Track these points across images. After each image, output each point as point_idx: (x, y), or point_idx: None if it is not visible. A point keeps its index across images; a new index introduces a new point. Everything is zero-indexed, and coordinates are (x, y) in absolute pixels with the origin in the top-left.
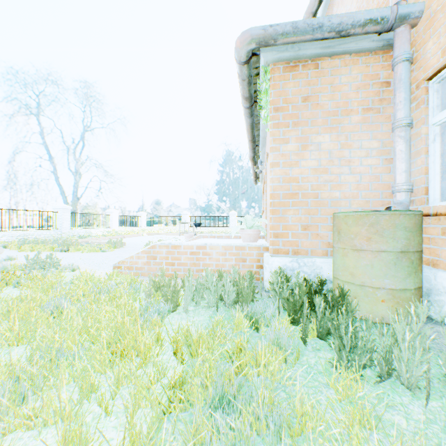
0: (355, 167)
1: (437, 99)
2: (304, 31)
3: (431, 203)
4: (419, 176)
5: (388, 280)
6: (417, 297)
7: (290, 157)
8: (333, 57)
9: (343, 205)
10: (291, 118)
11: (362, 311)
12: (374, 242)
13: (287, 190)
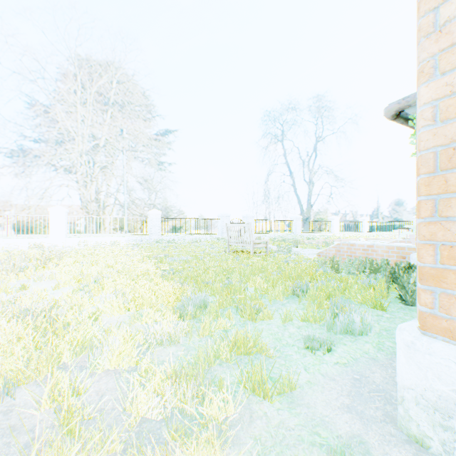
0: None
1: None
2: None
3: None
4: None
5: None
6: None
7: None
8: None
9: None
10: None
11: None
12: None
13: None
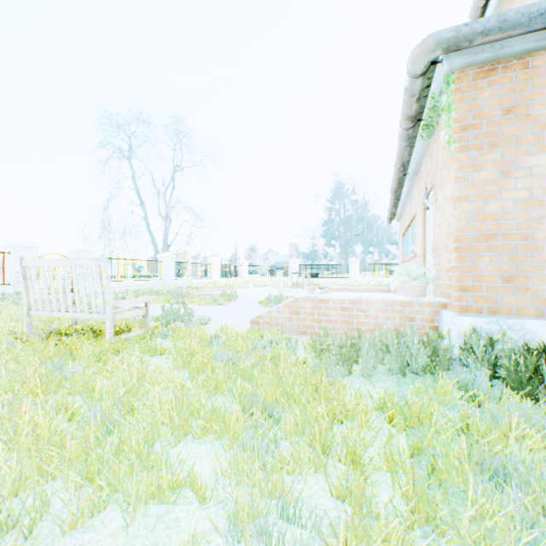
0: None
1: None
2: (516, 23)
3: None
4: None
5: None
6: None
7: (485, 188)
8: None
9: None
10: (486, 137)
11: None
12: None
13: (480, 231)
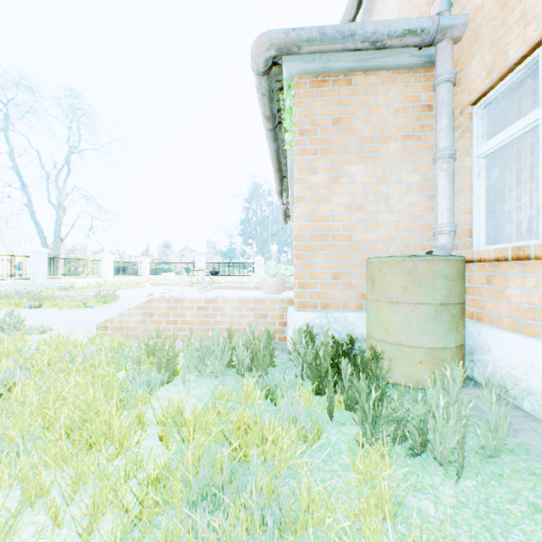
0: (393, 204)
1: (482, 127)
2: (334, 38)
3: (475, 248)
4: (464, 216)
5: (427, 337)
6: (458, 357)
7: (319, 191)
8: (368, 73)
9: (380, 249)
10: (320, 143)
11: (397, 375)
12: (411, 293)
13: (315, 231)
